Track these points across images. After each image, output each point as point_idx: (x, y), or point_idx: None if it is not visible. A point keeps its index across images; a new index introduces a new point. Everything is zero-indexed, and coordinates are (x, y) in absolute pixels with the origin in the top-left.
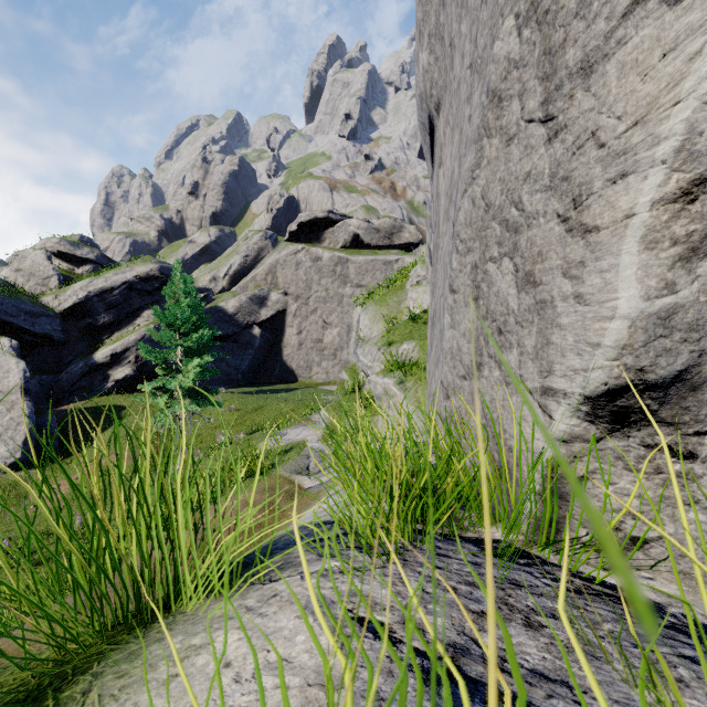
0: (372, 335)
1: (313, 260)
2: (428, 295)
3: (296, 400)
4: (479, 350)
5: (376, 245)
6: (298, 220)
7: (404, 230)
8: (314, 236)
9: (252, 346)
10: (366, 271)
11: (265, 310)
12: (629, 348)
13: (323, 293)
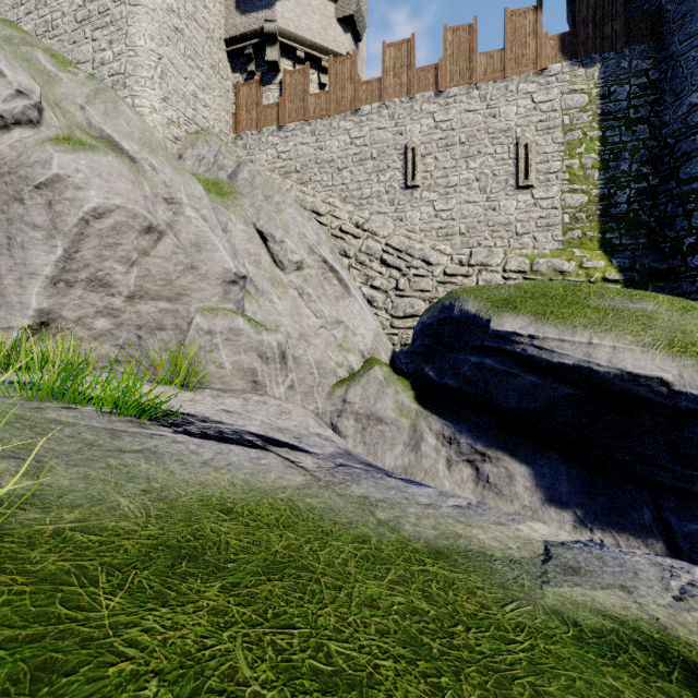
0: None
1: None
2: None
3: None
4: None
5: None
6: None
7: None
8: None
9: None
10: None
11: None
12: (34, 316)
13: None
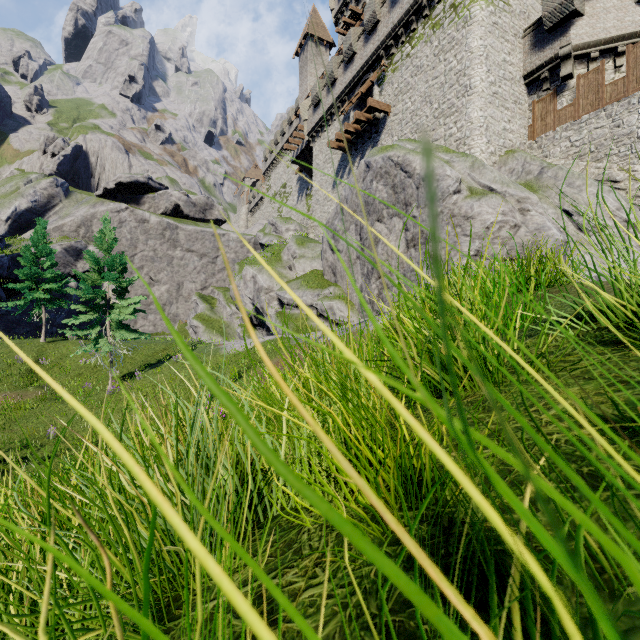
0: (274, 286)
1: (138, 221)
2: (307, 265)
3: (161, 342)
4: None
5: (193, 217)
6: (117, 179)
7: (215, 208)
8: (132, 198)
9: (68, 298)
10: (196, 239)
11: (82, 263)
12: None
13: (150, 253)
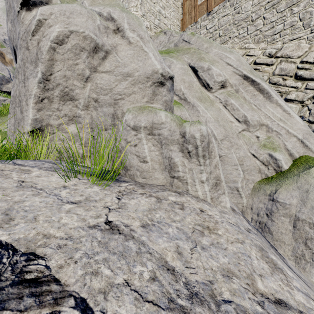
0: None
1: None
2: None
3: None
4: (15, 128)
5: None
6: None
7: (11, 84)
8: None
9: None
10: None
11: None
12: (32, 123)
13: None
